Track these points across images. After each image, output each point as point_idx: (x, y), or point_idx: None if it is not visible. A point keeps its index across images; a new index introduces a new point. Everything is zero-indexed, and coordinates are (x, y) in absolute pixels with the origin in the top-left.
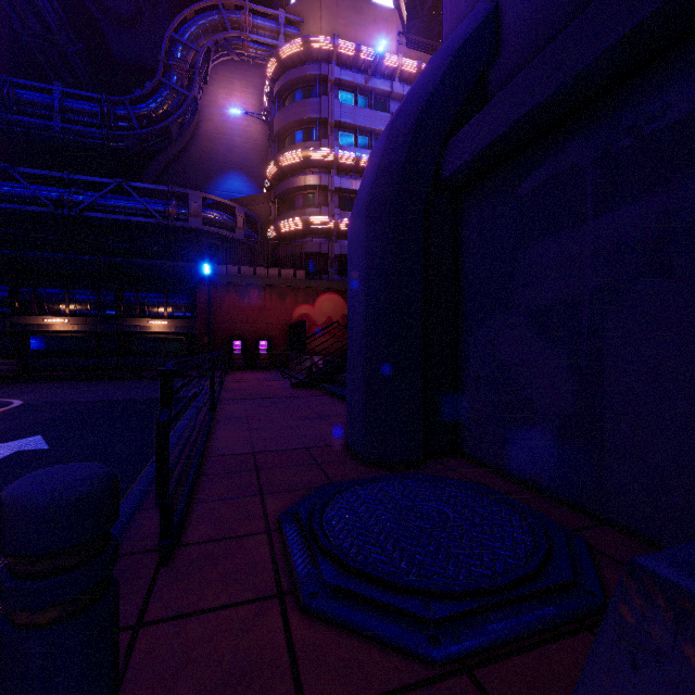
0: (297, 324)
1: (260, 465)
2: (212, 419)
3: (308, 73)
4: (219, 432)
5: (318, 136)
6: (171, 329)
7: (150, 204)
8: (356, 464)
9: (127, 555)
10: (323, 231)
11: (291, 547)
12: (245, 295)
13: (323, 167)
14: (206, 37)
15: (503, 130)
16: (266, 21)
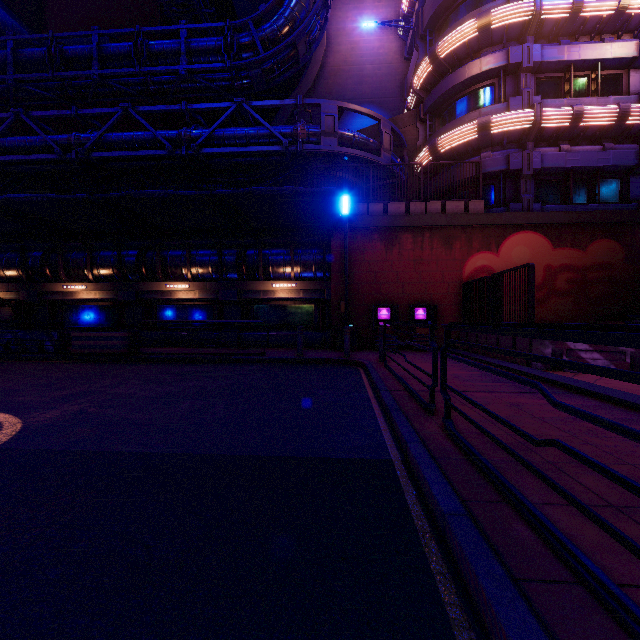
0: (491, 277)
1: None
2: None
3: None
4: None
5: None
6: (298, 294)
7: (274, 127)
8: None
9: None
10: (509, 138)
11: None
12: (394, 243)
13: (508, 40)
14: None
15: None
16: None
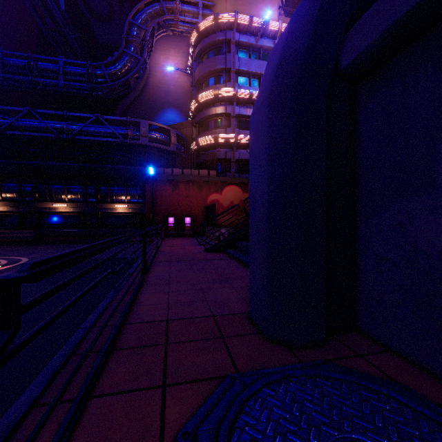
0: (210, 206)
1: (170, 337)
2: (142, 281)
3: (218, 38)
4: (145, 294)
5: (224, 80)
6: (129, 210)
7: (116, 129)
8: (259, 341)
9: None
10: (227, 144)
11: None
12: (176, 188)
13: (227, 101)
14: (152, 21)
15: None
16: (190, 7)
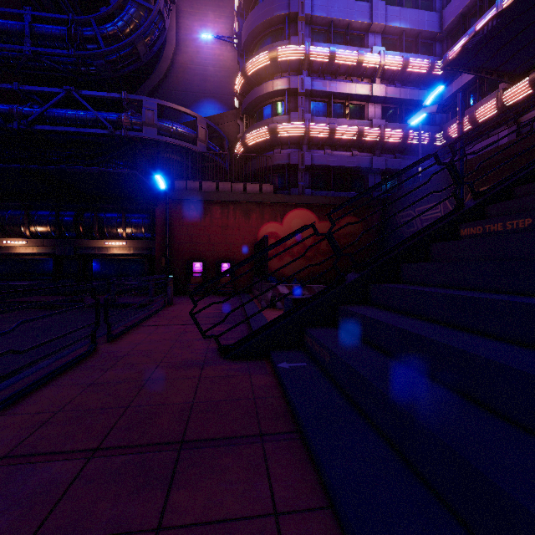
0: (259, 242)
1: None
2: None
3: None
4: None
5: (287, 35)
6: (129, 251)
7: (102, 114)
8: None
9: None
10: (292, 141)
11: None
12: (207, 213)
13: (292, 70)
14: None
15: None
16: None
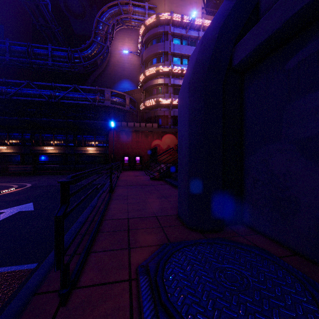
0: (153, 149)
1: (130, 227)
2: (110, 197)
3: (159, 31)
4: (112, 205)
5: (163, 60)
6: (97, 151)
7: (88, 95)
8: (183, 228)
9: (44, 293)
10: (165, 105)
11: (142, 298)
12: (130, 136)
13: (165, 75)
14: (113, 18)
15: (277, 28)
16: (139, 8)
